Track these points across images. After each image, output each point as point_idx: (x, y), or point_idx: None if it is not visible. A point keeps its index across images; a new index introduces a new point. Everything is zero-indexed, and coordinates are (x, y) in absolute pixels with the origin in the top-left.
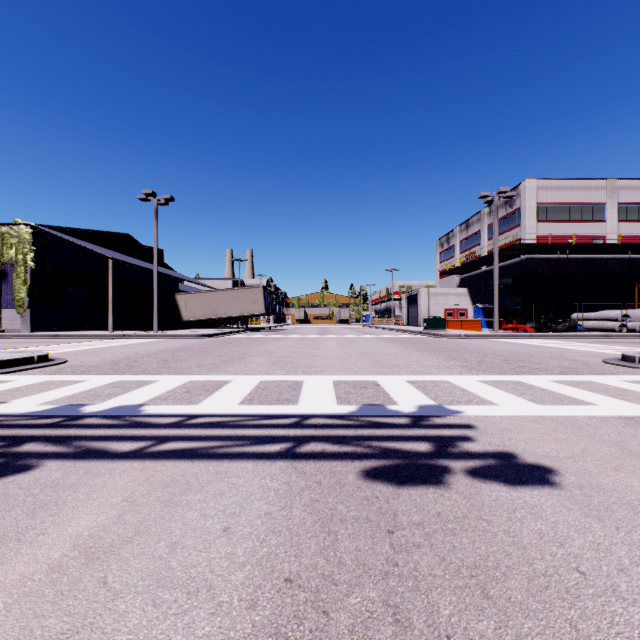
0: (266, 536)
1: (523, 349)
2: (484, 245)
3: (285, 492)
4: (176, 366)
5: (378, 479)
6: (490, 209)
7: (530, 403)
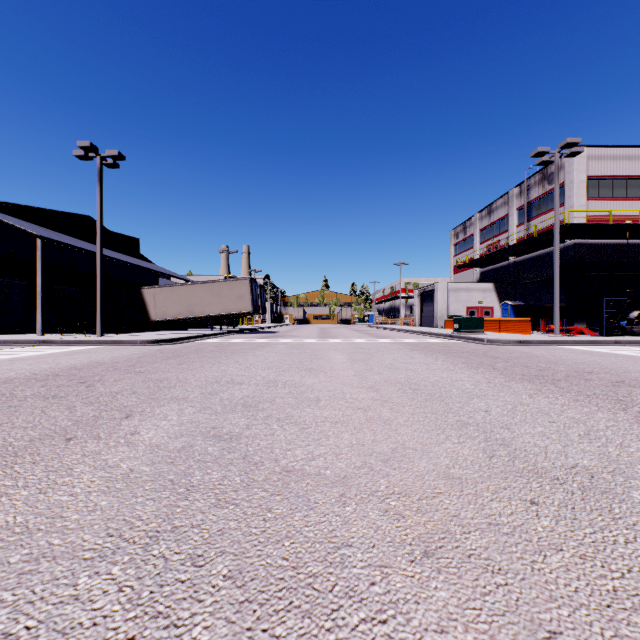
0: None
1: None
2: (513, 232)
3: None
4: None
5: None
6: (521, 189)
7: None
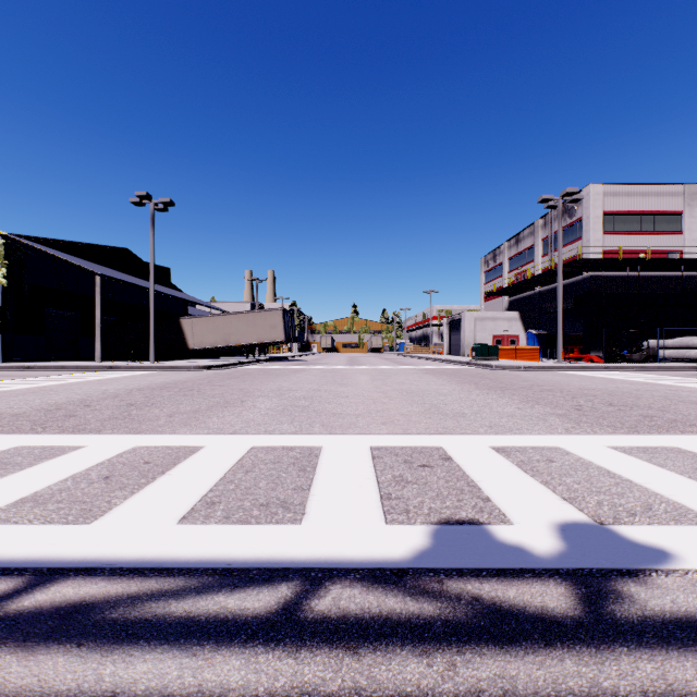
0: None
1: (614, 386)
2: (538, 262)
3: None
4: (137, 415)
5: None
6: (545, 220)
7: None
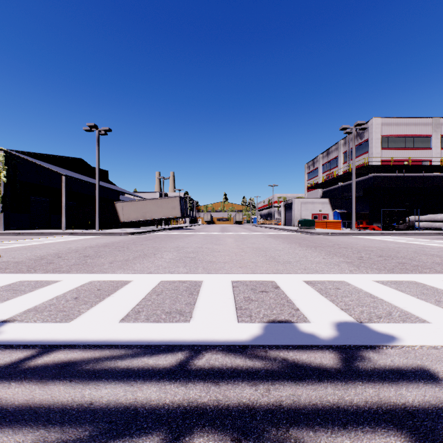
0: None
1: (385, 245)
2: (340, 167)
3: None
4: (90, 262)
5: None
6: (345, 141)
7: None
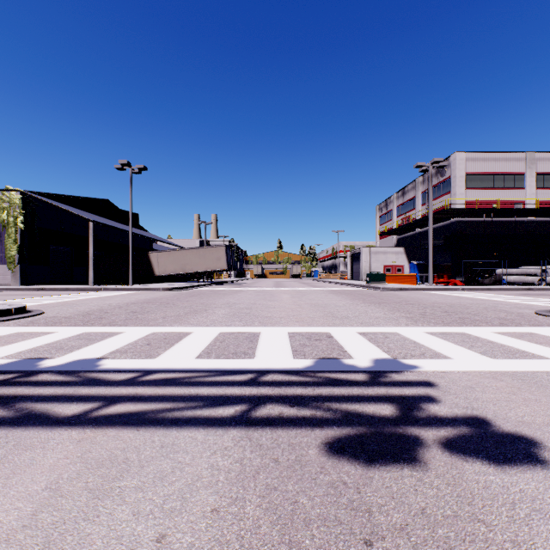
0: None
1: (458, 301)
2: (418, 210)
3: (237, 475)
4: (143, 317)
5: (343, 455)
6: (423, 178)
7: (483, 357)
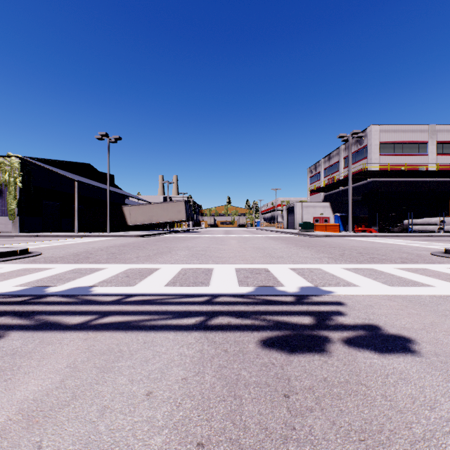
0: (182, 400)
1: (371, 245)
2: (341, 171)
3: (198, 359)
4: (120, 257)
5: (273, 347)
6: (345, 146)
7: (383, 285)
